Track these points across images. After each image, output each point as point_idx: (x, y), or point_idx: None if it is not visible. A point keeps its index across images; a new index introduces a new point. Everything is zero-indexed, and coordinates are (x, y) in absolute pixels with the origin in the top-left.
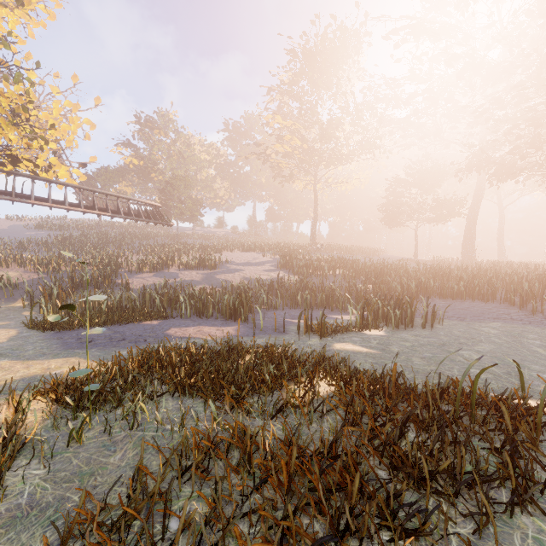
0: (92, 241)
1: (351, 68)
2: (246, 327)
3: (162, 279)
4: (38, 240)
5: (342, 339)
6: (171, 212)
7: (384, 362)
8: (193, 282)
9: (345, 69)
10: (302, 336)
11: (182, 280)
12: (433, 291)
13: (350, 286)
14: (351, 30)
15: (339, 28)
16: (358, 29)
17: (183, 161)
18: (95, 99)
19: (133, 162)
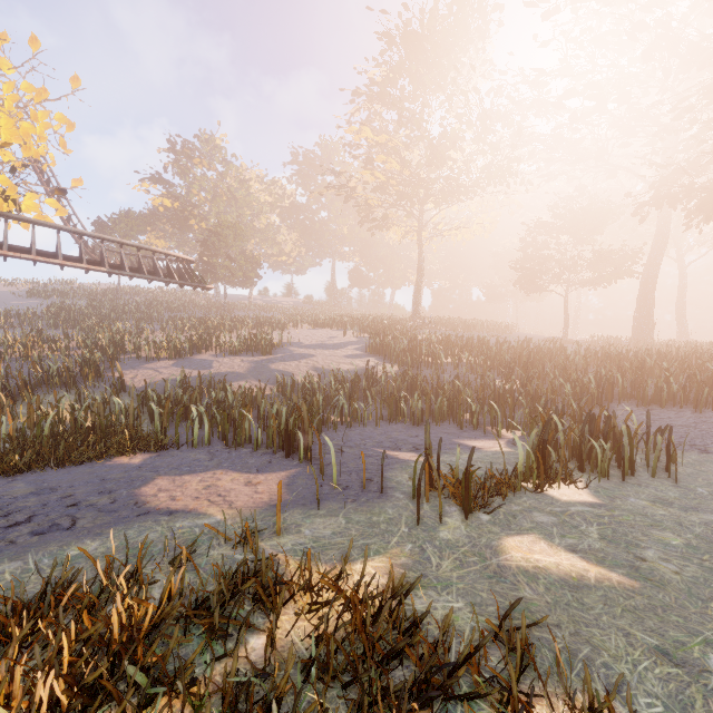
0: (101, 312)
1: (472, 61)
2: (305, 473)
3: (184, 370)
4: (25, 311)
5: (514, 521)
6: (215, 273)
7: (685, 643)
8: (232, 376)
9: (465, 62)
10: (422, 507)
11: (215, 372)
12: (624, 392)
13: (484, 383)
14: (474, 2)
15: (455, 0)
16: (484, 0)
17: (235, 203)
18: (72, 80)
19: (164, 204)
